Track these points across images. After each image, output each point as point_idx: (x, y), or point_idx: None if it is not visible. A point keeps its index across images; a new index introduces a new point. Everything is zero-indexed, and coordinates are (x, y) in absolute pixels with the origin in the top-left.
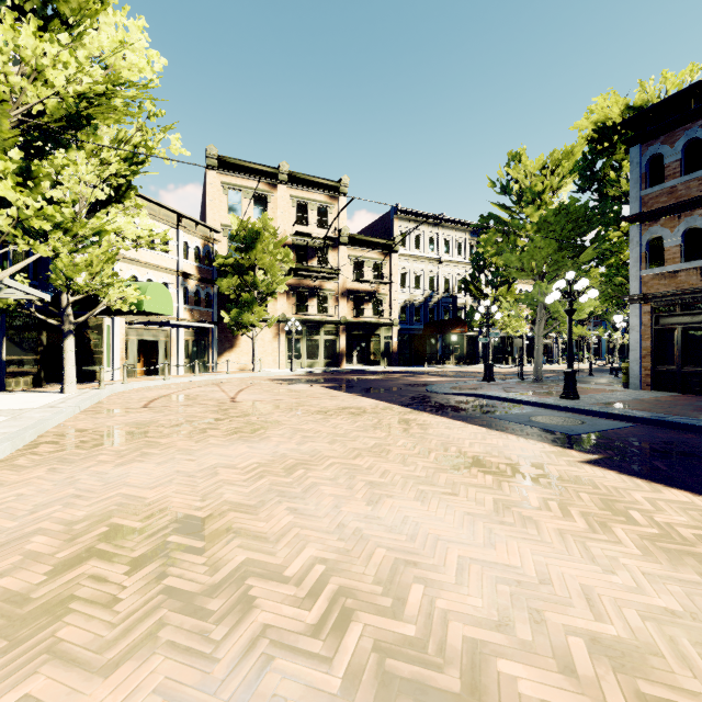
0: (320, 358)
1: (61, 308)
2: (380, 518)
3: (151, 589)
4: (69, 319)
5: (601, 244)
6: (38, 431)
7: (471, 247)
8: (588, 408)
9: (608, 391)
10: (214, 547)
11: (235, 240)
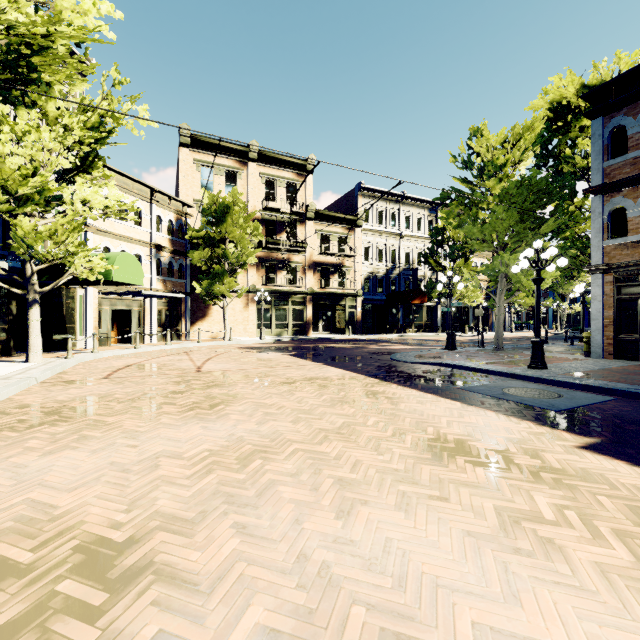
0: (288, 326)
1: (26, 277)
2: (353, 542)
3: None
4: (34, 288)
5: (561, 216)
6: None
7: (429, 223)
8: (561, 379)
9: (570, 359)
10: (117, 605)
11: (206, 214)
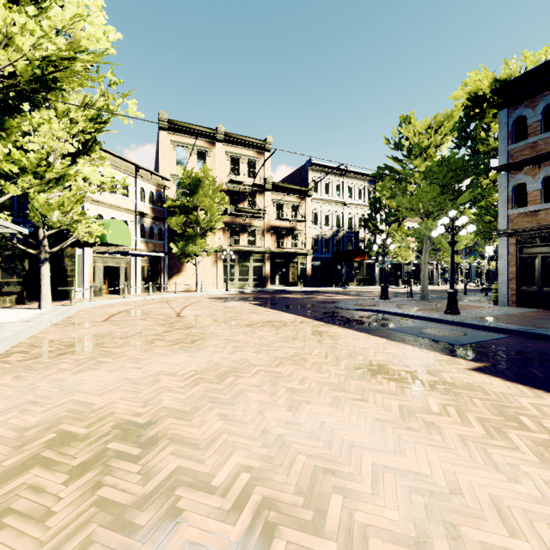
0: (250, 280)
1: (39, 240)
2: (299, 424)
3: (85, 501)
4: (45, 249)
5: (475, 189)
6: (13, 342)
7: (369, 193)
8: (468, 322)
9: (481, 307)
10: (149, 455)
11: (181, 187)
